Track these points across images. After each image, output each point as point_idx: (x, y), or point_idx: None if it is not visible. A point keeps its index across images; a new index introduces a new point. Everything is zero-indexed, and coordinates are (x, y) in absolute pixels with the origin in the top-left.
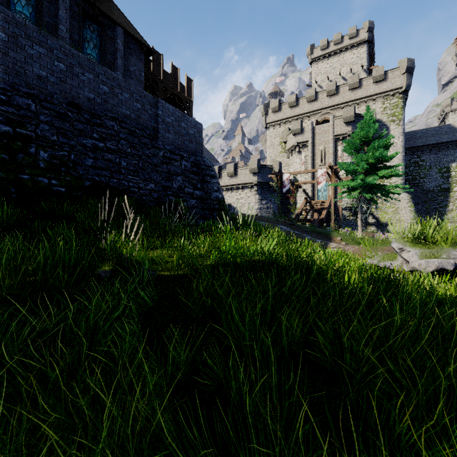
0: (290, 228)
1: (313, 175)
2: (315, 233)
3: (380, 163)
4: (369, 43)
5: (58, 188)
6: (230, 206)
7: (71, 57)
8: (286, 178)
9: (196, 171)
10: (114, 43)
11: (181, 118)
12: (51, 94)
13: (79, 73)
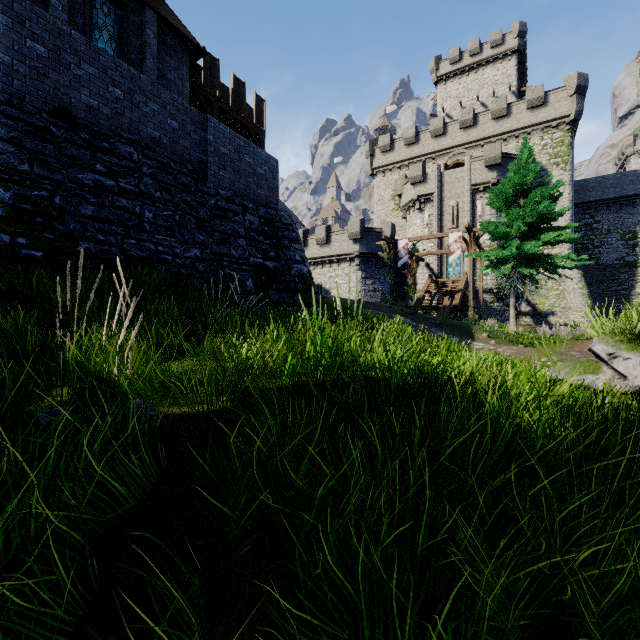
0: (411, 319)
1: (440, 242)
2: (449, 327)
3: (543, 223)
4: (520, 53)
5: (30, 251)
6: (321, 288)
7: (56, 35)
8: (403, 246)
9: (267, 231)
10: (142, 35)
11: (243, 149)
12: (19, 94)
13: (72, 64)
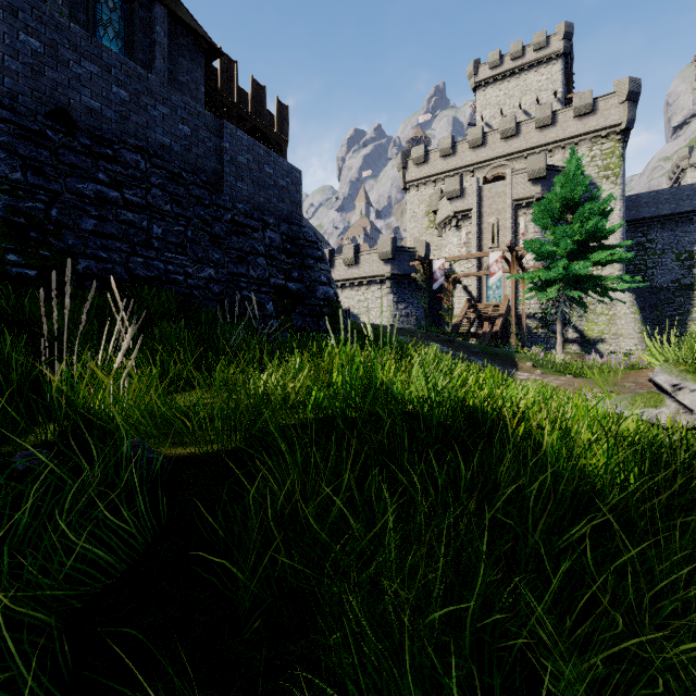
0: (449, 346)
1: (479, 263)
2: (490, 356)
3: (592, 242)
4: (566, 57)
5: (22, 269)
6: (349, 313)
7: (53, 29)
8: (438, 266)
9: (289, 250)
10: (151, 33)
11: (263, 158)
12: (11, 94)
13: (71, 61)
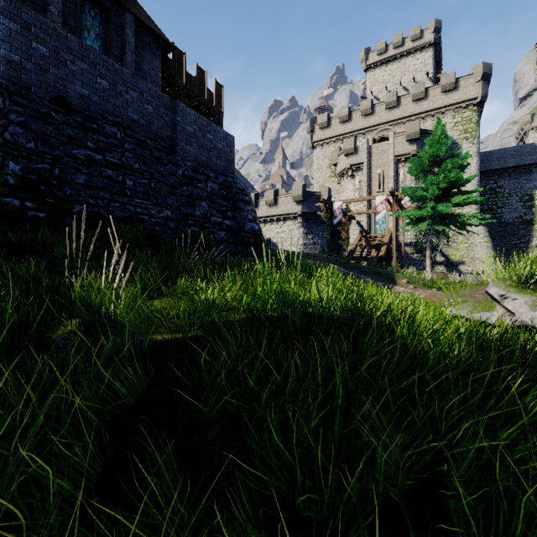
0: (344, 267)
1: (369, 204)
2: (375, 274)
3: (453, 188)
4: (436, 46)
5: (35, 212)
6: (270, 242)
7: (55, 38)
8: (337, 206)
9: (225, 195)
10: (122, 34)
11: (206, 128)
12: (26, 86)
13: (68, 61)
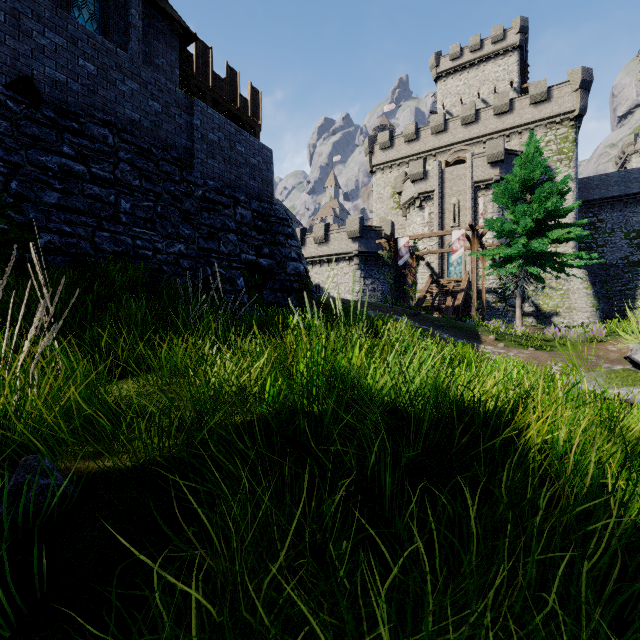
0: (414, 320)
1: (441, 241)
2: (454, 329)
3: (550, 220)
4: (521, 49)
5: None
6: (319, 288)
7: None
8: (403, 244)
9: (260, 226)
10: (126, 16)
11: (235, 137)
12: None
13: (34, 31)
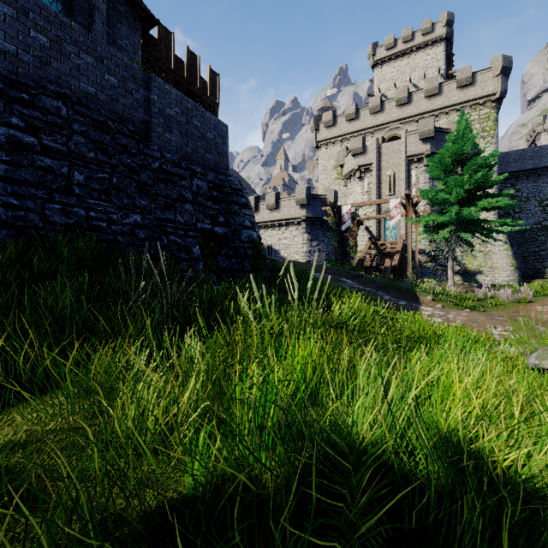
0: (358, 282)
1: (378, 208)
2: (394, 290)
3: (479, 190)
4: (447, 40)
5: None
6: (271, 249)
7: None
8: (346, 211)
9: (216, 196)
10: None
11: (191, 112)
12: None
13: None
